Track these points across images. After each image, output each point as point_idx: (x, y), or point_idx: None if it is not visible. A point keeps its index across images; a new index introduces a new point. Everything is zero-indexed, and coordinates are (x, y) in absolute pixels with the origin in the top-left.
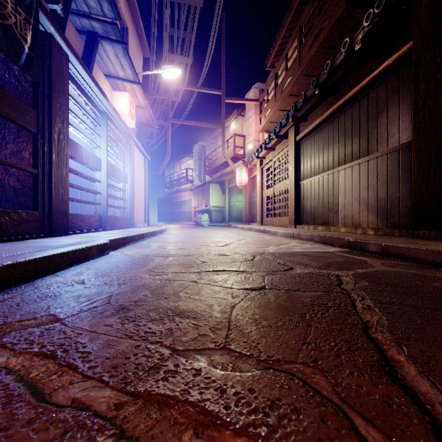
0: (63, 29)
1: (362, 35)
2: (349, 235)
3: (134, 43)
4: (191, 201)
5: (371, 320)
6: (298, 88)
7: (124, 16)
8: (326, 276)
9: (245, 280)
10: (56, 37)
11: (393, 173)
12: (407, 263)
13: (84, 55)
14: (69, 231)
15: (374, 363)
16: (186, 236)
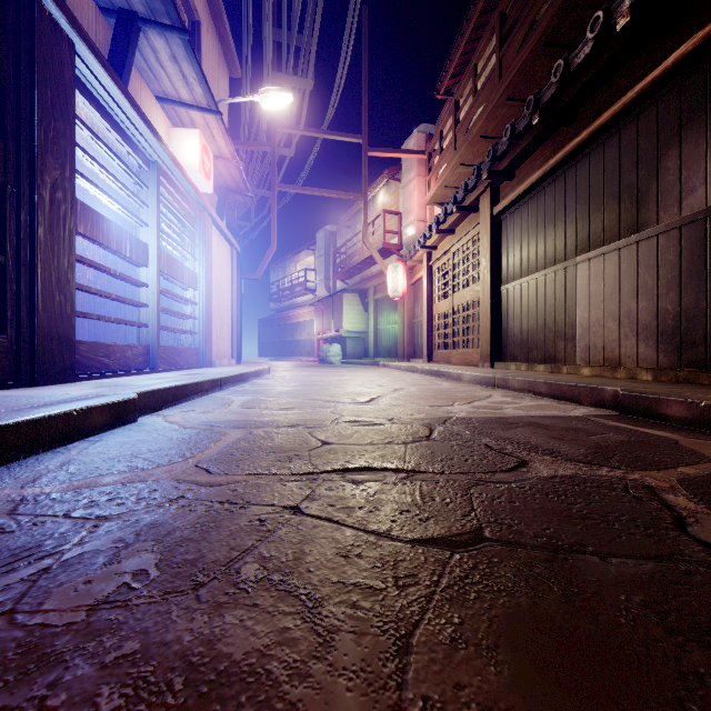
0: None
1: (632, 1)
2: (610, 383)
3: (212, 51)
4: (313, 323)
5: None
6: (496, 124)
7: None
8: (621, 490)
9: (424, 505)
10: (47, 3)
11: (693, 263)
12: None
13: (113, 53)
14: (79, 373)
15: None
16: (300, 382)
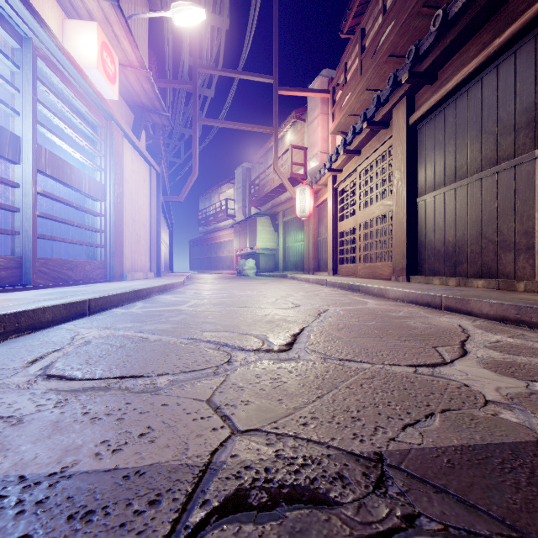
0: None
1: None
2: None
3: None
4: (232, 242)
5: None
6: (407, 40)
7: None
8: None
9: None
10: None
11: None
12: None
13: None
14: None
15: None
16: (206, 299)
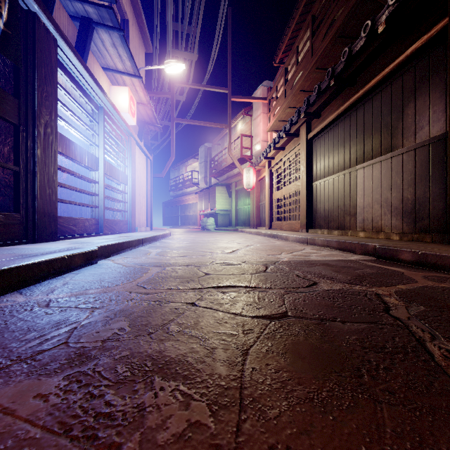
0: (50, 9)
1: (387, 16)
2: (373, 241)
3: (135, 37)
4: (197, 204)
5: None
6: (310, 83)
7: (124, 7)
8: (363, 296)
9: (259, 302)
10: (42, 17)
11: (422, 171)
12: None
13: (78, 43)
14: (59, 235)
15: None
16: (190, 241)
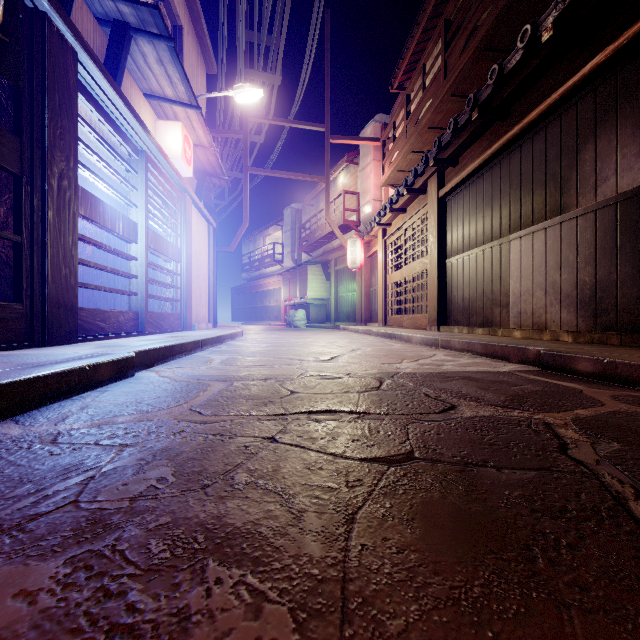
0: (67, 8)
1: (554, 17)
2: (535, 344)
3: (192, 51)
4: (280, 291)
5: None
6: (442, 117)
7: (176, 7)
8: (525, 426)
9: (371, 436)
10: (55, 20)
11: (606, 242)
12: None
13: (108, 58)
14: (80, 335)
15: None
16: (270, 343)
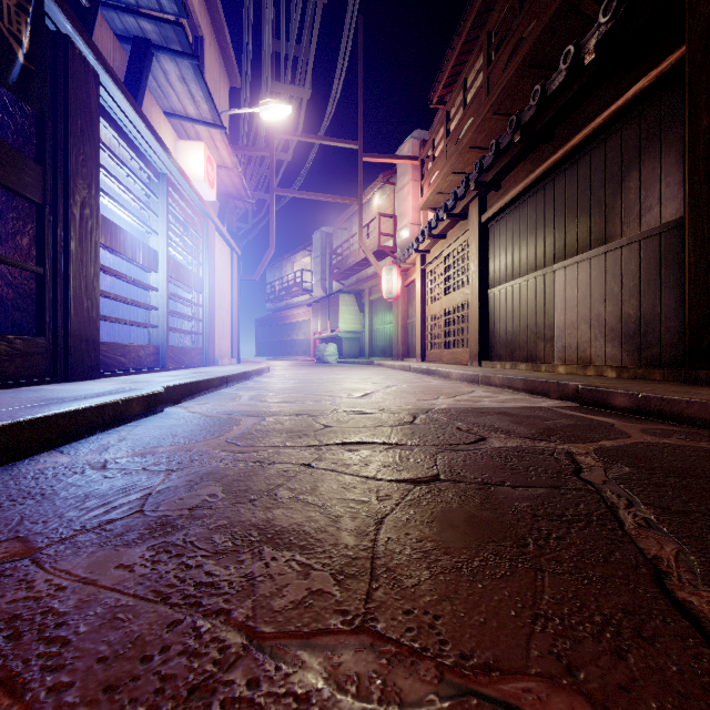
0: (89, 29)
1: (597, 39)
2: (576, 379)
3: (214, 64)
4: (309, 323)
5: (663, 554)
6: (485, 136)
7: (198, 17)
8: (548, 455)
9: (401, 463)
10: (78, 42)
11: (650, 273)
12: (687, 429)
13: (128, 77)
14: (101, 371)
15: (708, 678)
16: (300, 380)
